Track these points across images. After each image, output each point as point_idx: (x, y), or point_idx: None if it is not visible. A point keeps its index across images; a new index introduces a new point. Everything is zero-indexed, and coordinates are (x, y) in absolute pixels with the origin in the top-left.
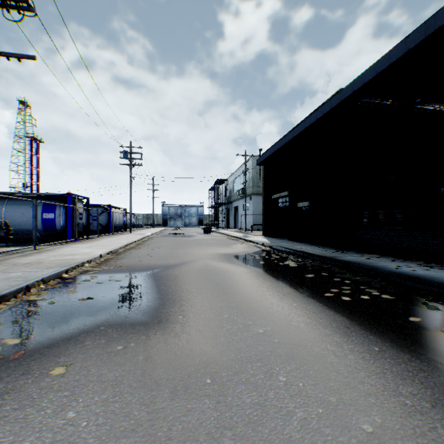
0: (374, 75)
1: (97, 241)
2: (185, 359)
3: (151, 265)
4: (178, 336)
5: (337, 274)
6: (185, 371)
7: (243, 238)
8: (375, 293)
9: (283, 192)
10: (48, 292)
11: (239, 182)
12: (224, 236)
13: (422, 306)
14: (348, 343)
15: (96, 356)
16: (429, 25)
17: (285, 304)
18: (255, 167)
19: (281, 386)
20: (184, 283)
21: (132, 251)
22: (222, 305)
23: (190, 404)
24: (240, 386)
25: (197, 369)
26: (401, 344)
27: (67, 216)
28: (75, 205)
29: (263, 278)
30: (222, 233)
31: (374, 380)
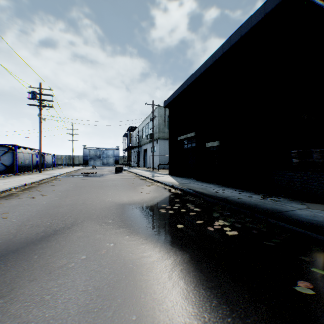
0: None
1: None
2: None
3: None
4: None
5: None
6: None
7: (150, 178)
8: None
9: (189, 133)
10: None
11: (148, 129)
12: (133, 175)
13: None
14: None
15: None
16: None
17: None
18: (161, 116)
19: None
20: None
21: None
22: None
23: None
24: None
25: None
26: None
27: None
28: None
29: None
30: (132, 172)
31: None
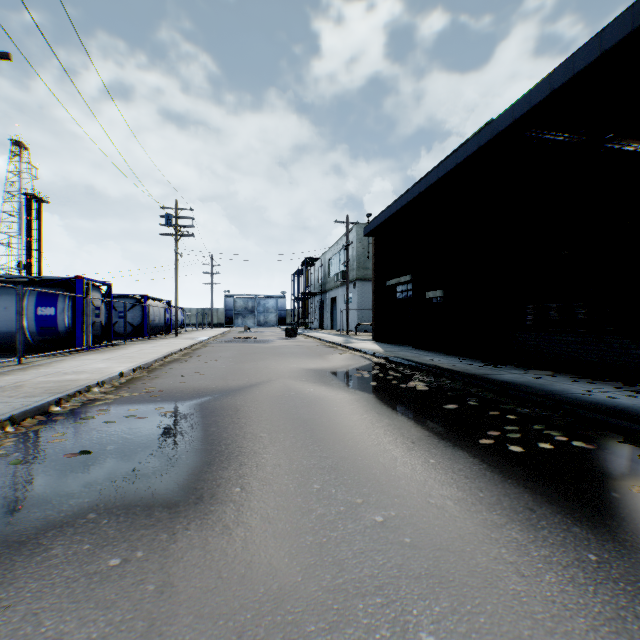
0: (548, 93)
1: (122, 349)
2: (236, 588)
3: (200, 389)
4: (228, 533)
5: (493, 403)
6: (233, 622)
7: (343, 344)
8: (561, 438)
9: (403, 276)
10: (17, 440)
11: (338, 262)
12: (316, 341)
13: None
14: (539, 545)
15: (62, 584)
16: None
17: (416, 460)
18: (361, 240)
19: None
20: (249, 421)
21: (174, 366)
22: (310, 464)
23: None
24: None
25: (257, 615)
26: (633, 545)
27: (75, 312)
28: (89, 294)
29: (378, 411)
30: (313, 337)
31: (608, 639)
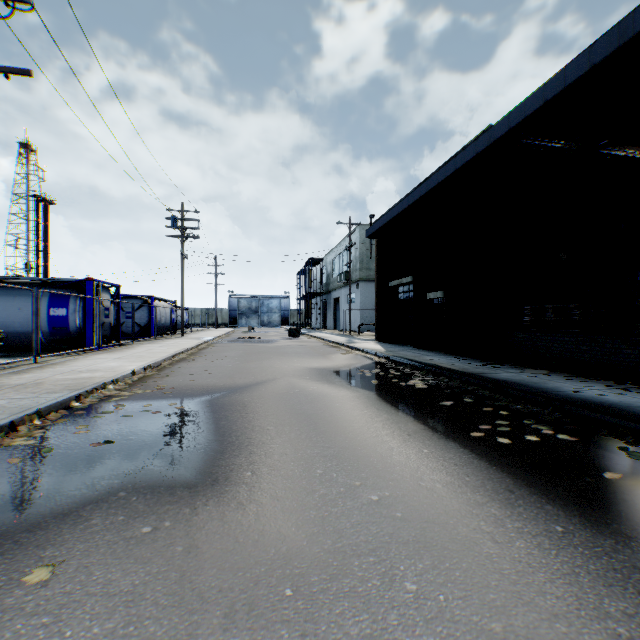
0: (541, 103)
1: (131, 349)
2: (252, 549)
3: (209, 386)
4: (243, 508)
5: (487, 400)
6: (250, 573)
7: (346, 344)
8: (547, 432)
9: (405, 277)
10: (45, 432)
11: (341, 263)
12: (319, 341)
13: (621, 454)
14: (513, 519)
15: (105, 545)
16: (626, 27)
17: (411, 450)
18: (364, 241)
19: (409, 600)
20: (256, 416)
21: (182, 365)
22: (314, 453)
23: (255, 639)
24: (341, 603)
25: (270, 569)
26: (597, 520)
27: (86, 313)
28: (99, 295)
29: (377, 407)
30: (316, 337)
31: (561, 588)
